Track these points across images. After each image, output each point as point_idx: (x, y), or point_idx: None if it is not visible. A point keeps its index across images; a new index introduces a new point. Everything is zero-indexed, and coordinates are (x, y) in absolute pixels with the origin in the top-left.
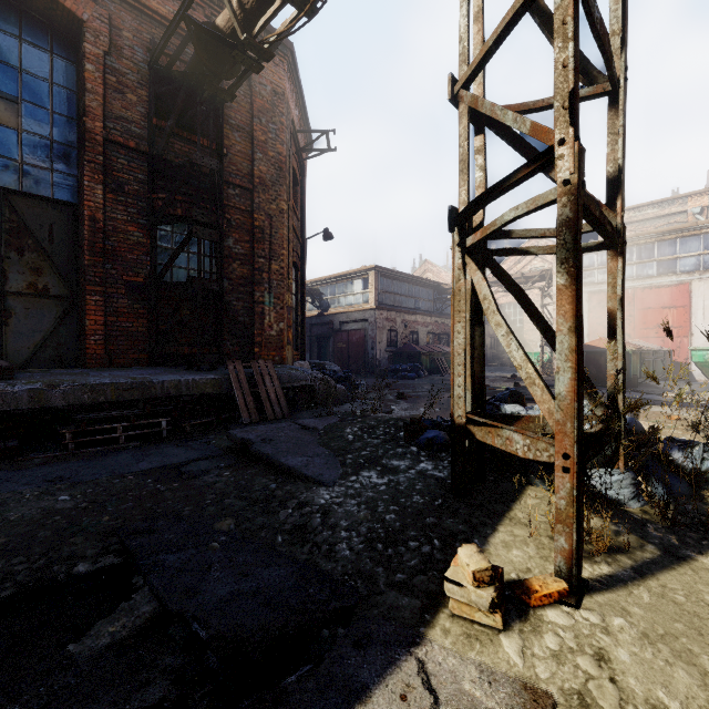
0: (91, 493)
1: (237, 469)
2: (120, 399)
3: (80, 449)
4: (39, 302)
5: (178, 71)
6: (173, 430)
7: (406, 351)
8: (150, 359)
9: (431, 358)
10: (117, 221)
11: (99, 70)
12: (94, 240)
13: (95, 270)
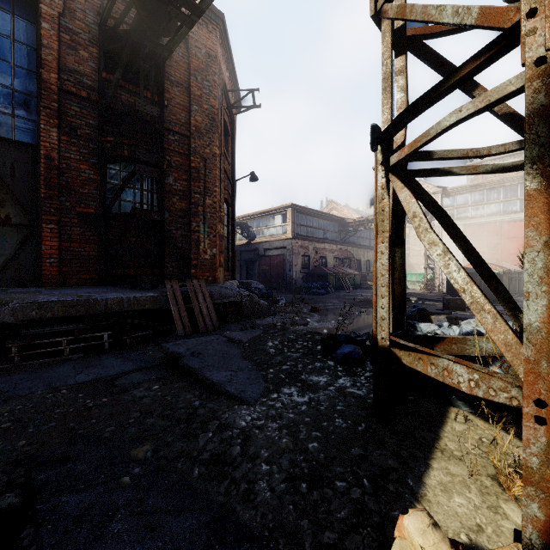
0: (19, 410)
1: (166, 382)
2: (66, 315)
3: (26, 361)
4: (1, 230)
5: (123, 29)
6: (115, 342)
7: (316, 272)
8: (99, 279)
9: (337, 278)
10: (71, 159)
11: (54, 28)
12: (50, 176)
13: (51, 202)
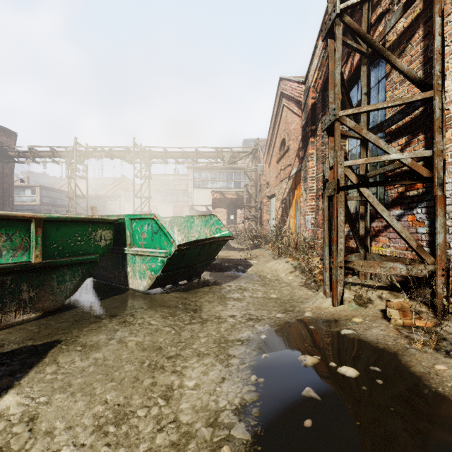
0: None
1: None
2: None
3: None
4: None
5: None
6: None
7: None
8: None
9: None
10: None
11: None
12: None
13: None
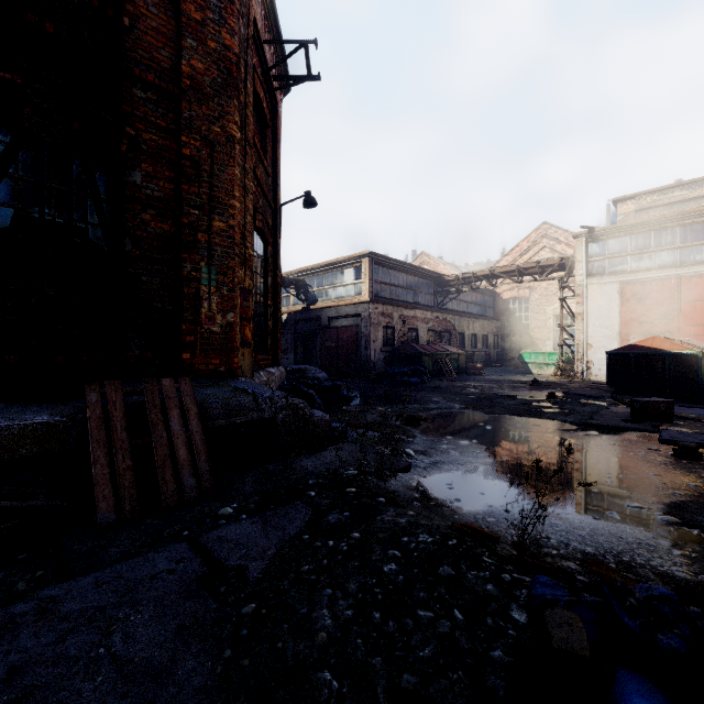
0: None
1: None
2: None
3: None
4: None
5: None
6: None
7: (404, 351)
8: None
9: (434, 359)
10: None
11: None
12: None
13: None
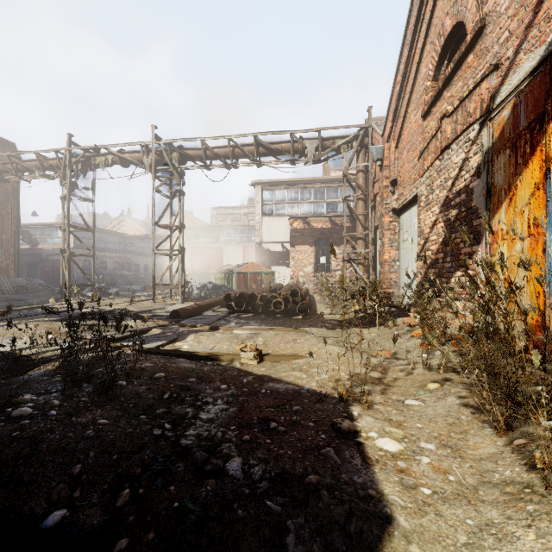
0: None
1: (3, 302)
2: None
3: None
4: None
5: None
6: None
7: (95, 273)
8: None
9: (112, 277)
10: None
11: None
12: None
13: None
